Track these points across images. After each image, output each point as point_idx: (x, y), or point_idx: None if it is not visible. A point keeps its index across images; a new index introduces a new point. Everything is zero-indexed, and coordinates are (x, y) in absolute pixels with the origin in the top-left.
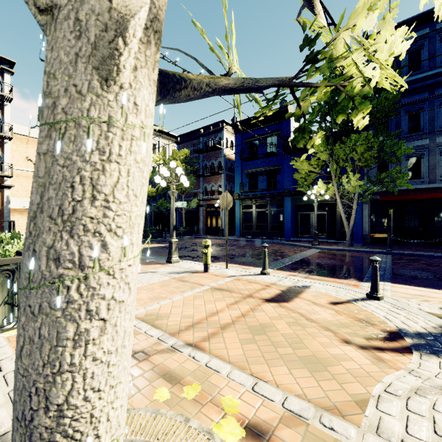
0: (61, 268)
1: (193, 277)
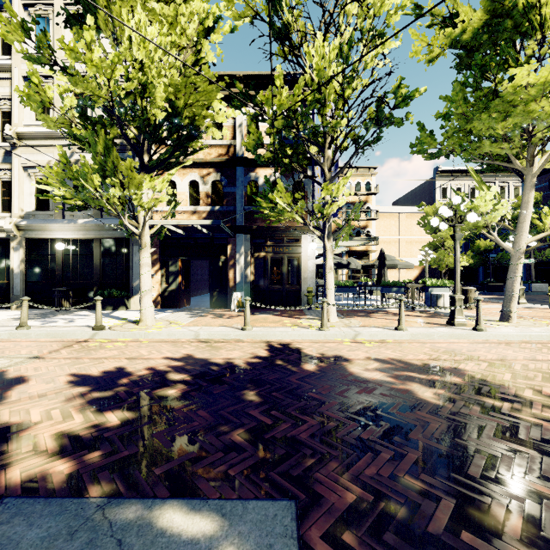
0: (513, 276)
1: (538, 309)
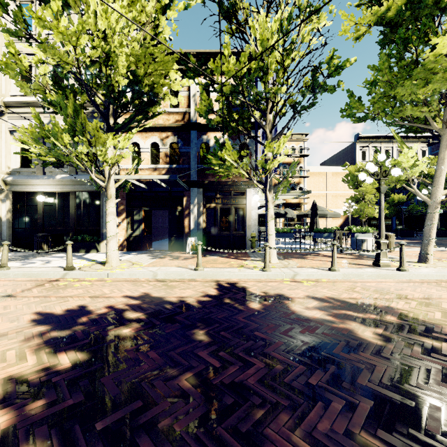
0: (430, 224)
1: None
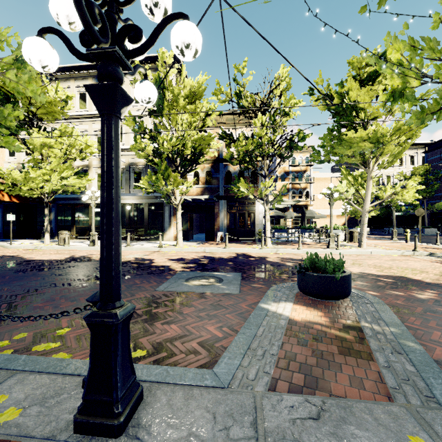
0: (363, 224)
1: (397, 243)
